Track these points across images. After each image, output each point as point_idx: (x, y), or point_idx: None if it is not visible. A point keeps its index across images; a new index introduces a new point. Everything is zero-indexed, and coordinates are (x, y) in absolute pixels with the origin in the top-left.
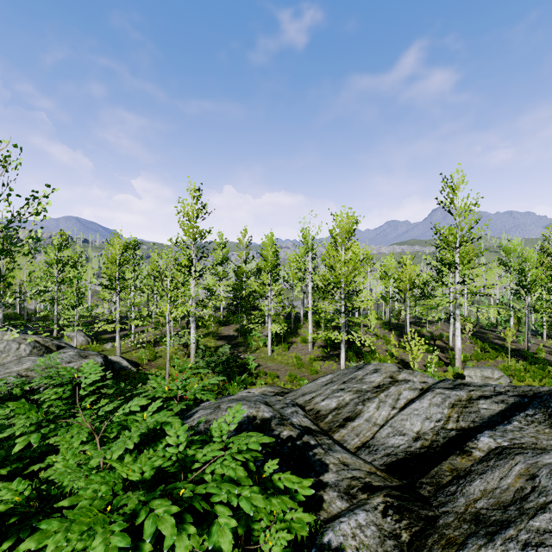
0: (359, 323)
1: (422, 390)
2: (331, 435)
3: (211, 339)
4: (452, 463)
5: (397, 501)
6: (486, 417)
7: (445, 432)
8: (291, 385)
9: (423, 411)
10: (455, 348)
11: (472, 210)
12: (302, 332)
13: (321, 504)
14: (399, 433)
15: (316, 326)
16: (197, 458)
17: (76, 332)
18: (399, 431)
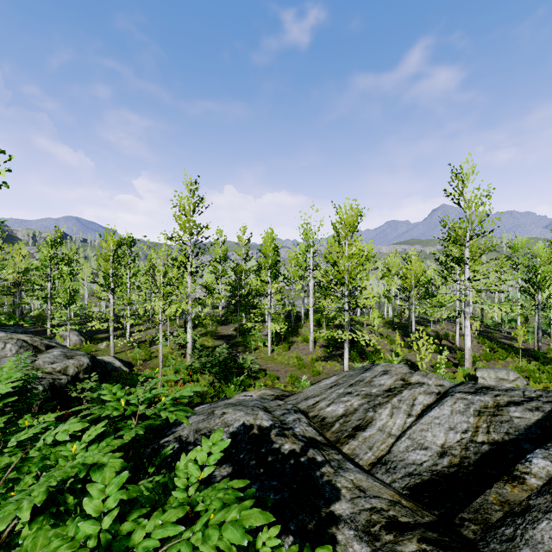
0: (361, 322)
1: (439, 394)
2: (340, 447)
3: (209, 338)
4: (500, 493)
5: (437, 550)
6: (521, 427)
7: (475, 446)
8: (291, 387)
9: (446, 420)
10: (465, 347)
11: (483, 201)
12: (303, 331)
13: (334, 547)
14: (420, 446)
15: (318, 325)
16: (134, 542)
17: (69, 331)
18: (420, 444)
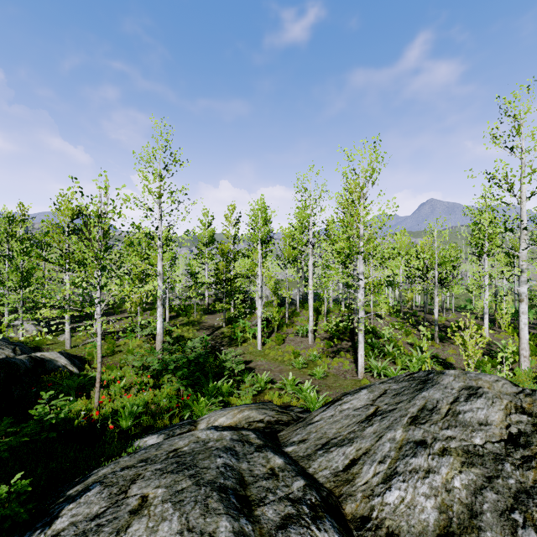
0: None
1: None
2: None
3: (190, 329)
4: None
5: None
6: None
7: None
8: (289, 398)
9: None
10: (521, 340)
11: None
12: (299, 321)
13: None
14: None
15: (316, 314)
16: None
17: (21, 320)
18: None
